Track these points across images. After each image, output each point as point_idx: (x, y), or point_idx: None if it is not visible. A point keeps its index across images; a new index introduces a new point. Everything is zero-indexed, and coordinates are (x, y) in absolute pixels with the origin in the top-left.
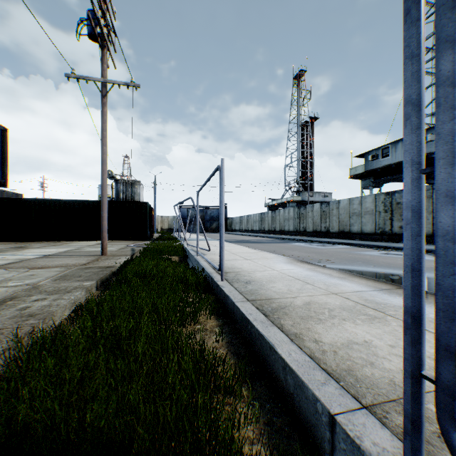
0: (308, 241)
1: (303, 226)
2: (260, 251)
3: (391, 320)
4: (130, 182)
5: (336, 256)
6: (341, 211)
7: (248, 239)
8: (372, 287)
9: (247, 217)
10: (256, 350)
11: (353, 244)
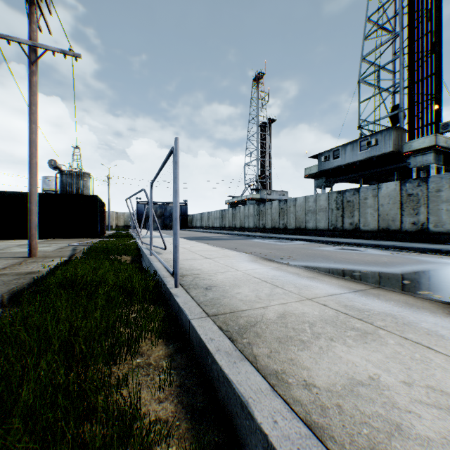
0: (268, 237)
1: (263, 223)
2: (221, 249)
3: (386, 336)
4: (78, 174)
5: (297, 252)
6: (298, 209)
7: (209, 236)
8: (346, 288)
9: (208, 214)
10: (220, 398)
11: (310, 239)
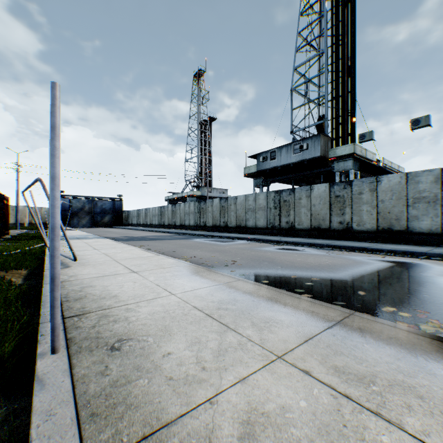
0: (209, 236)
1: (204, 221)
2: (155, 255)
3: None
4: None
5: (240, 254)
6: (238, 207)
7: (145, 235)
8: (318, 321)
9: (146, 211)
10: None
11: (251, 238)
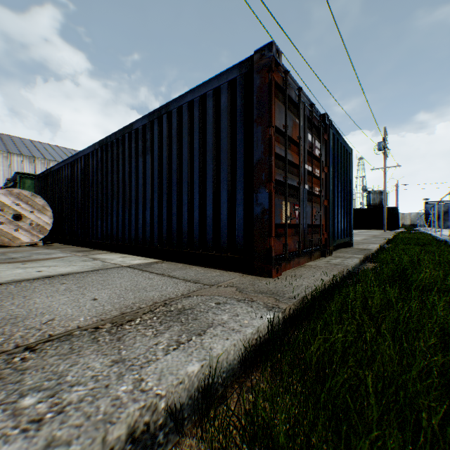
0: None
1: None
2: None
3: None
4: (378, 192)
5: None
6: None
7: None
8: None
9: None
10: None
11: None
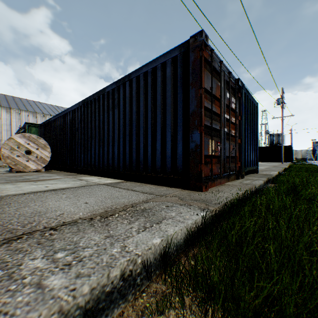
0: None
1: None
2: None
3: None
4: (277, 135)
5: None
6: None
7: None
8: None
9: None
10: None
11: None
